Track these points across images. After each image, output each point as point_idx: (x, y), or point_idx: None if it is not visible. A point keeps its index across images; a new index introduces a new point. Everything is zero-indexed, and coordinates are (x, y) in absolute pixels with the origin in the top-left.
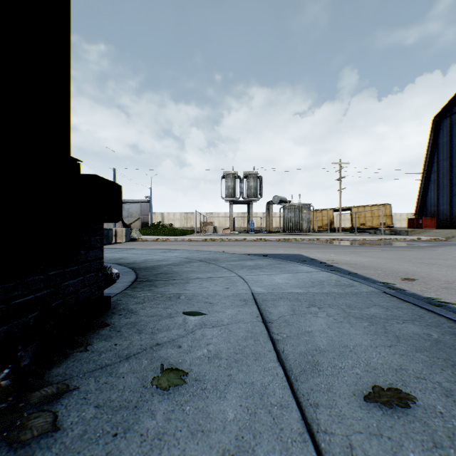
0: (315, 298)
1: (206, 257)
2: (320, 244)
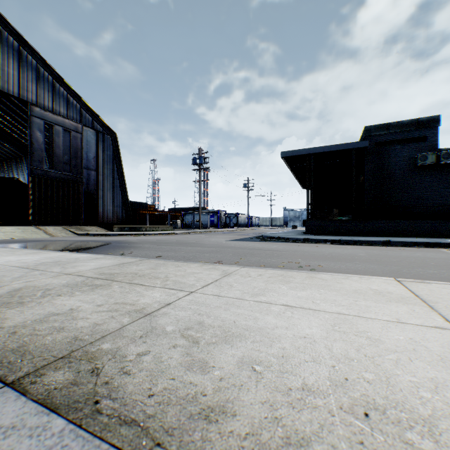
0: (278, 234)
1: (289, 236)
2: (116, 246)
